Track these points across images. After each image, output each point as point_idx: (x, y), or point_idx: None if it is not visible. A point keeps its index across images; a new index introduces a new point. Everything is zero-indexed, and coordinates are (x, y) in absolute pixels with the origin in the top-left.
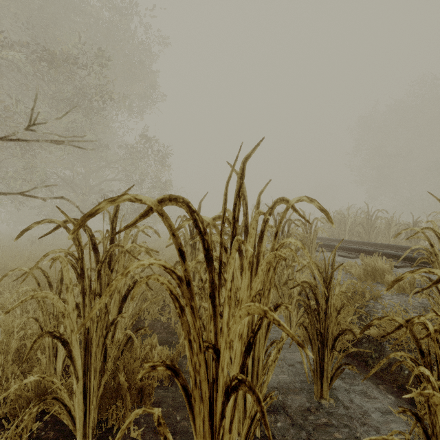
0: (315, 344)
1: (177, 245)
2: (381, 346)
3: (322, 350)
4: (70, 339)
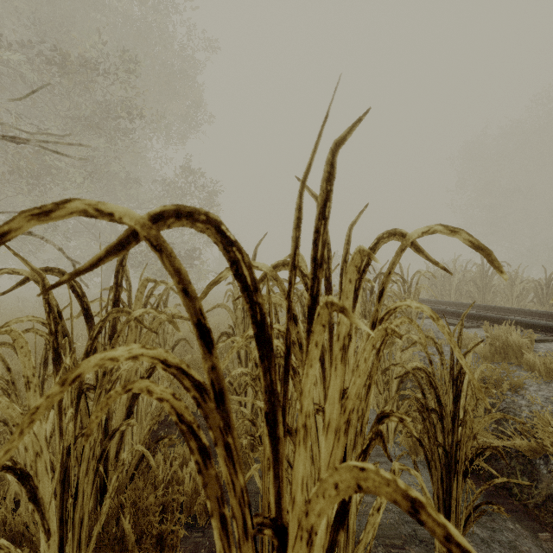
0: (437, 467)
1: (193, 314)
2: (531, 466)
3: (448, 478)
4: (34, 469)
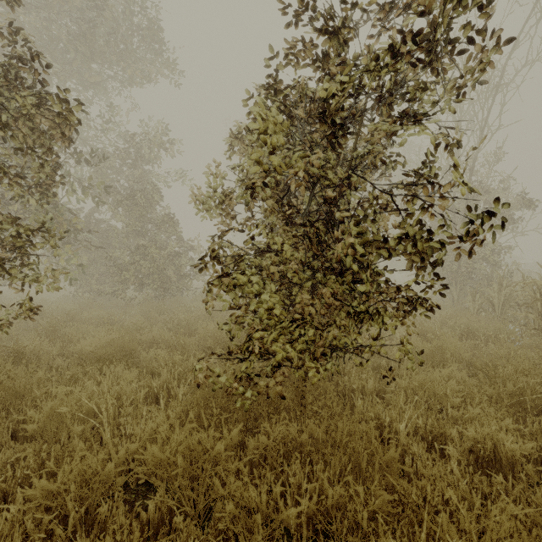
0: None
1: None
2: None
3: None
4: None
